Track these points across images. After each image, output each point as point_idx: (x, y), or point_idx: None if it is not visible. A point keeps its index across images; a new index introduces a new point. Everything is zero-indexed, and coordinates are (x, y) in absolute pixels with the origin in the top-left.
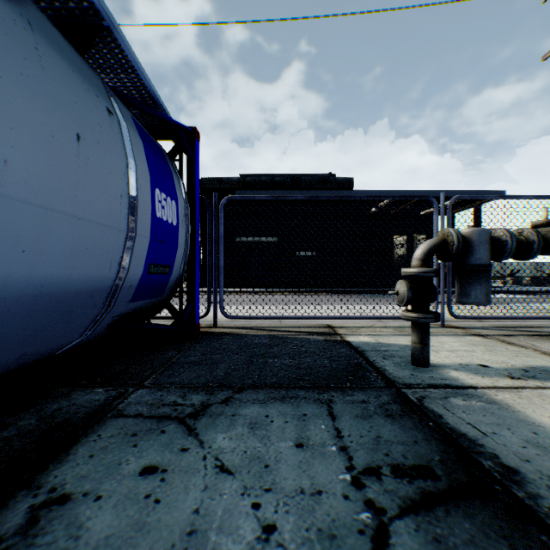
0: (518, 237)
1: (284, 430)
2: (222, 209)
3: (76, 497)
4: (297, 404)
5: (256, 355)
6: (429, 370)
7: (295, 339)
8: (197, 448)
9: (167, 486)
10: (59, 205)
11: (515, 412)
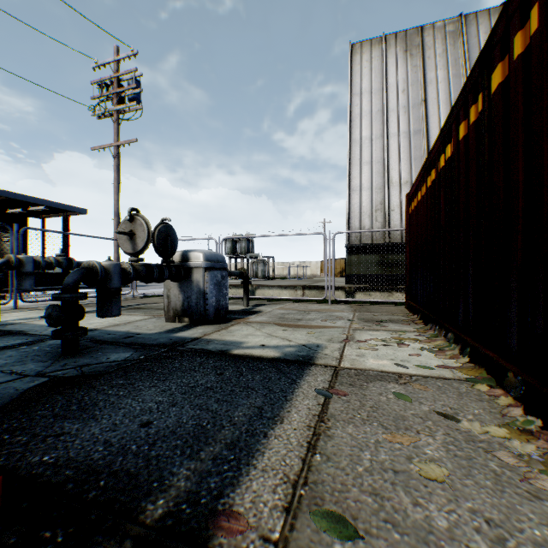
0: (49, 260)
1: None
2: None
3: None
4: None
5: None
6: (0, 323)
7: None
8: None
9: None
10: None
11: (35, 324)
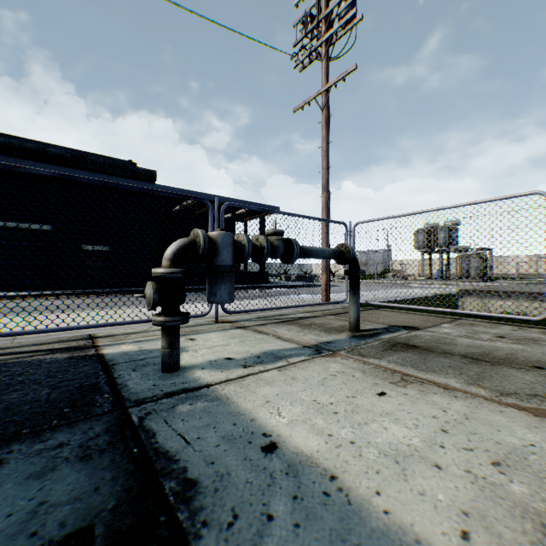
0: (256, 243)
1: None
2: None
3: None
4: None
5: None
6: (176, 375)
7: (18, 365)
8: None
9: None
10: None
11: (231, 404)
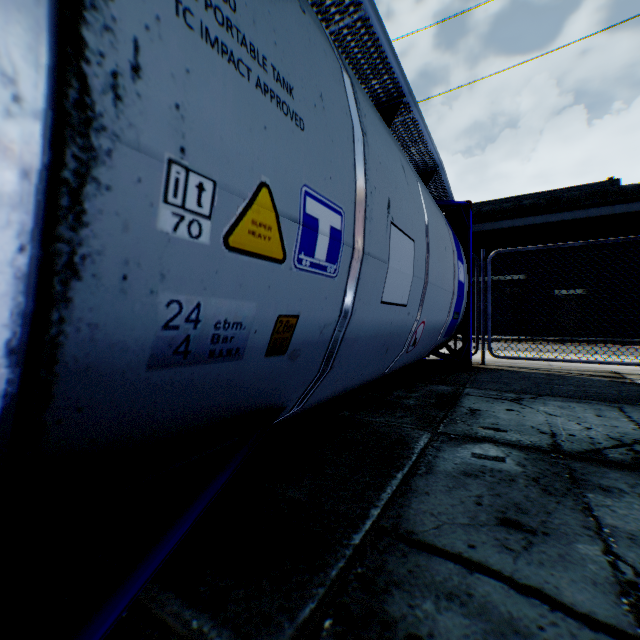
0: None
1: (584, 411)
2: (489, 262)
3: (482, 410)
4: (590, 405)
5: (539, 383)
6: None
7: (573, 378)
8: (529, 408)
9: (524, 414)
10: (443, 286)
11: None
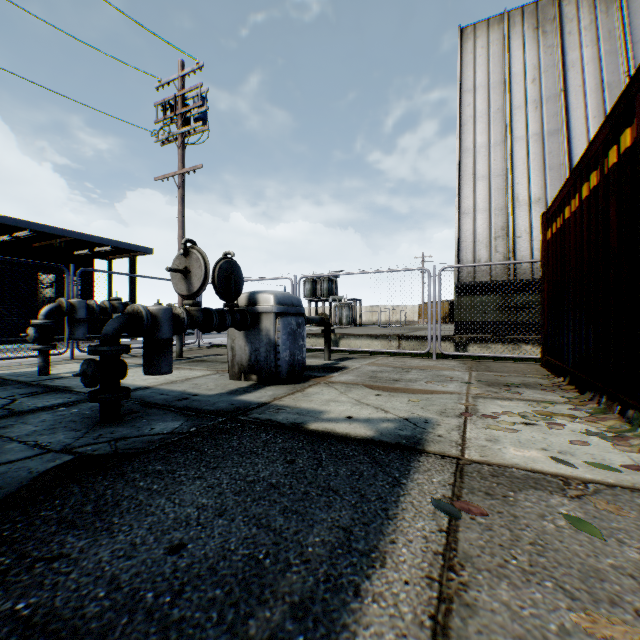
0: (103, 305)
1: None
2: None
3: None
4: None
5: None
6: (50, 376)
7: None
8: None
9: None
10: None
11: None
